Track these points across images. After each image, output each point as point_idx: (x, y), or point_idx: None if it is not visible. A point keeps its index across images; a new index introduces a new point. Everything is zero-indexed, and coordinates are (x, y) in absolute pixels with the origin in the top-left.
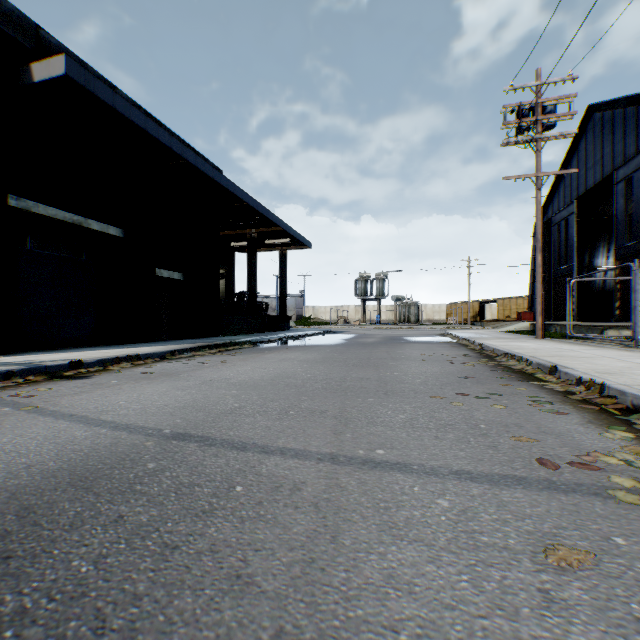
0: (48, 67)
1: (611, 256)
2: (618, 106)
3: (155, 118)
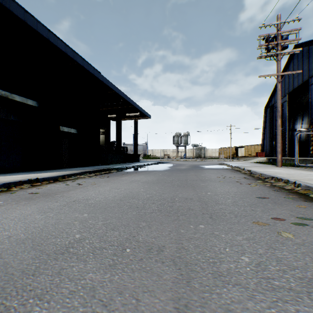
0: None
1: (303, 124)
2: (312, 44)
3: (59, 38)
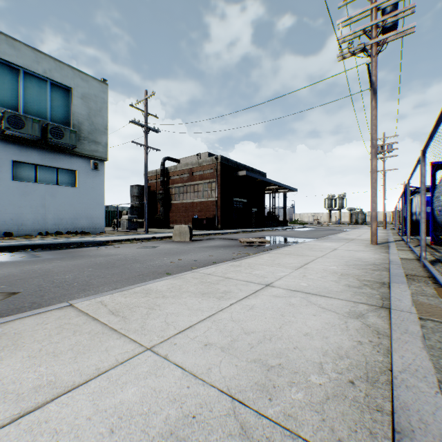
0: (241, 173)
1: None
2: None
3: (252, 167)
